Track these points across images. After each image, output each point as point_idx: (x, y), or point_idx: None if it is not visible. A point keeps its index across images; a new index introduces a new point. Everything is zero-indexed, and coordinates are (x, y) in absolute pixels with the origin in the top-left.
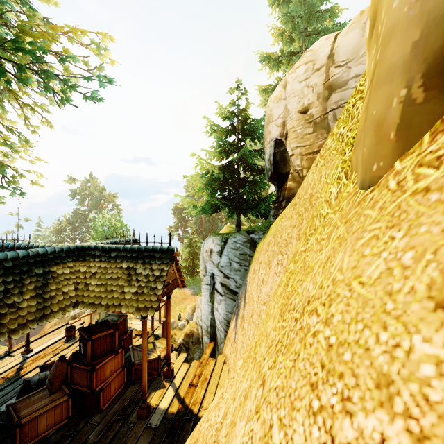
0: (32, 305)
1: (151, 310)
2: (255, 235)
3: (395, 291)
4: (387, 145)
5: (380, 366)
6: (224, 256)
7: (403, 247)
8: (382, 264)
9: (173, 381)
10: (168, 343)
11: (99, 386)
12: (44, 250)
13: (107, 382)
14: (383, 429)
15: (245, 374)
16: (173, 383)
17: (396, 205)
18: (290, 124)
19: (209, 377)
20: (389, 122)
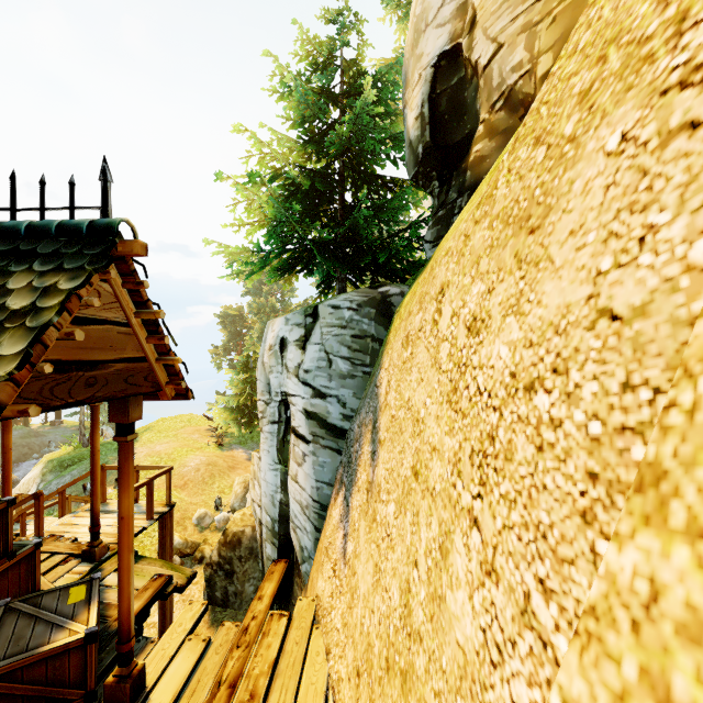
0: None
1: None
2: (390, 289)
3: None
4: None
5: None
6: (312, 346)
7: None
8: None
9: None
10: (121, 587)
11: None
12: None
13: None
14: None
15: None
16: None
17: None
18: None
19: (266, 684)
20: None
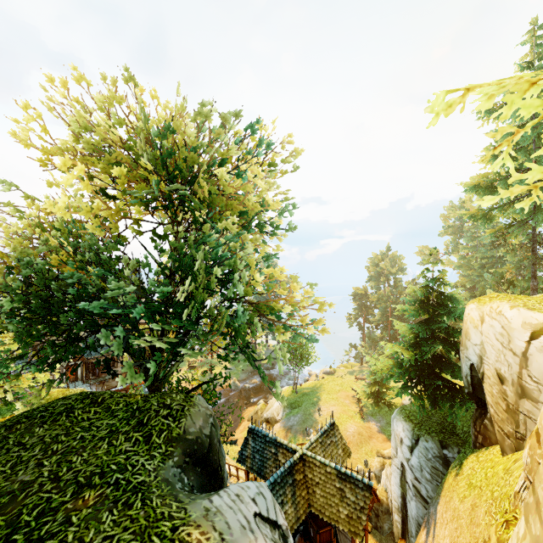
0: (292, 511)
1: (359, 536)
2: (448, 452)
3: None
4: None
5: None
6: (415, 457)
7: None
8: None
9: None
10: (366, 542)
11: None
12: (290, 463)
13: None
14: None
15: None
16: None
17: None
18: (486, 369)
19: None
20: None
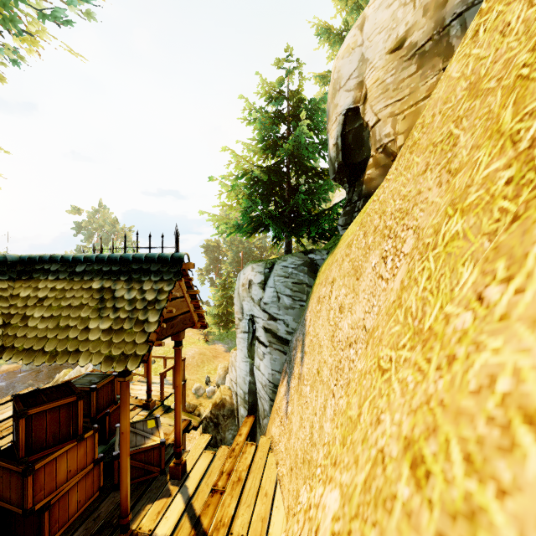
0: None
1: (133, 360)
2: (316, 255)
3: None
4: None
5: None
6: (269, 288)
7: None
8: None
9: (185, 484)
10: (176, 420)
11: (42, 500)
12: None
13: (61, 492)
14: None
15: None
16: (185, 486)
17: None
18: (371, 78)
19: (245, 475)
20: None
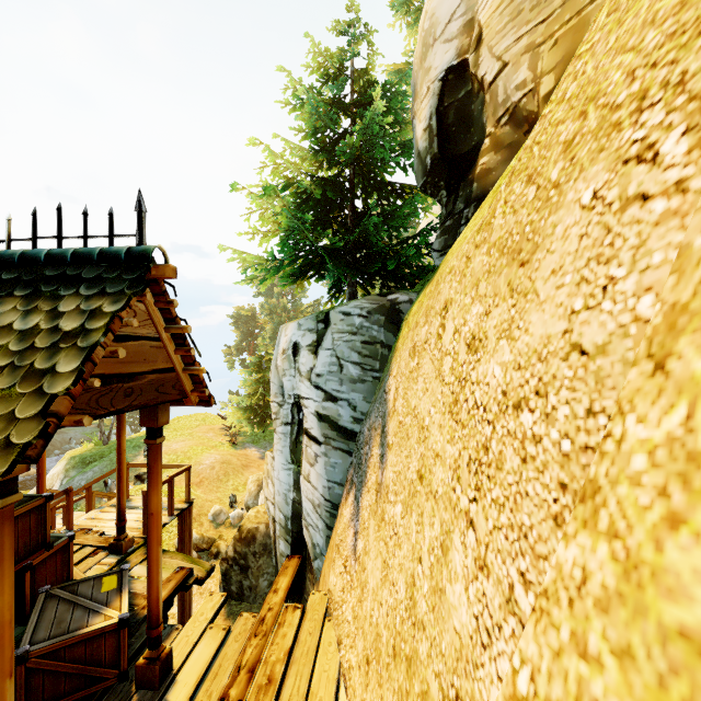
0: None
1: None
2: (398, 297)
3: None
4: None
5: None
6: (324, 351)
7: None
8: None
9: (166, 698)
10: (151, 577)
11: None
12: None
13: None
14: None
15: None
16: None
17: None
18: (489, 7)
19: (282, 670)
20: None
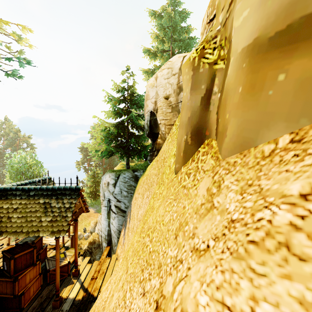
0: None
1: (63, 232)
2: (138, 173)
3: (169, 230)
4: (180, 158)
5: (160, 260)
6: (117, 187)
7: (175, 210)
8: (169, 217)
9: (80, 278)
10: (75, 252)
11: (21, 291)
12: None
13: (27, 287)
14: (156, 283)
15: (121, 268)
16: (80, 279)
17: (178, 190)
18: (159, 104)
19: (106, 270)
20: (181, 147)
